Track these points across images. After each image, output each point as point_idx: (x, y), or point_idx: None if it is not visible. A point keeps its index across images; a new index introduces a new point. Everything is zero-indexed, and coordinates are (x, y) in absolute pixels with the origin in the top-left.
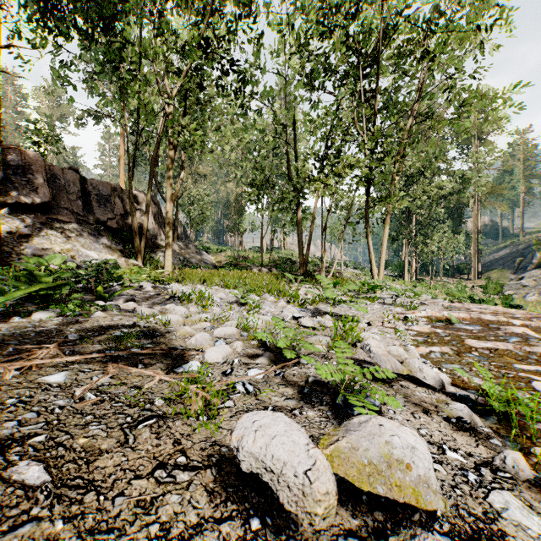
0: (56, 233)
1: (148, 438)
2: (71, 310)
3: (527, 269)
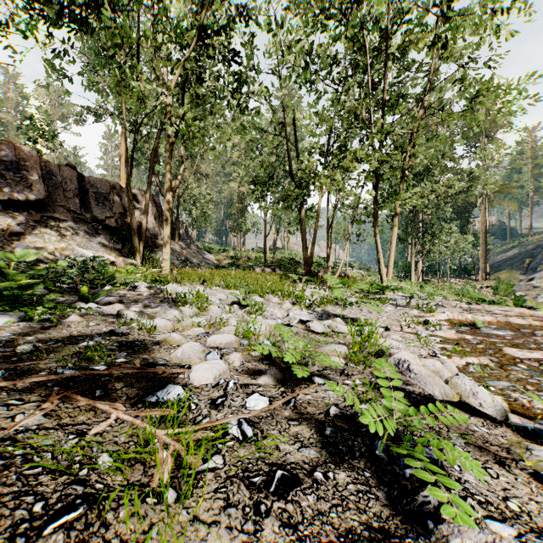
0: (50, 231)
1: None
2: (38, 314)
3: (537, 269)
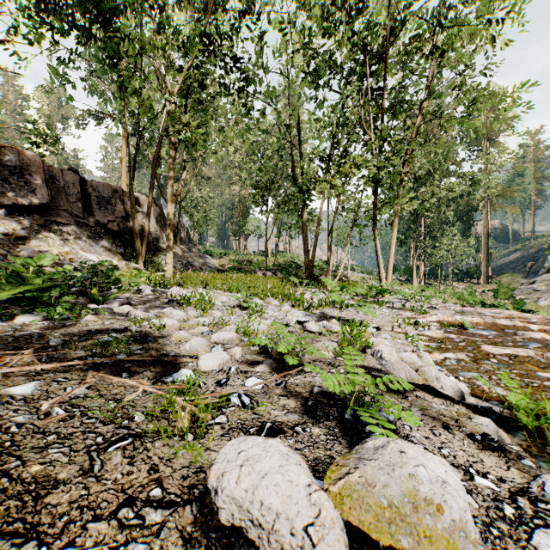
0: (54, 236)
1: (118, 464)
2: (58, 313)
3: (539, 273)
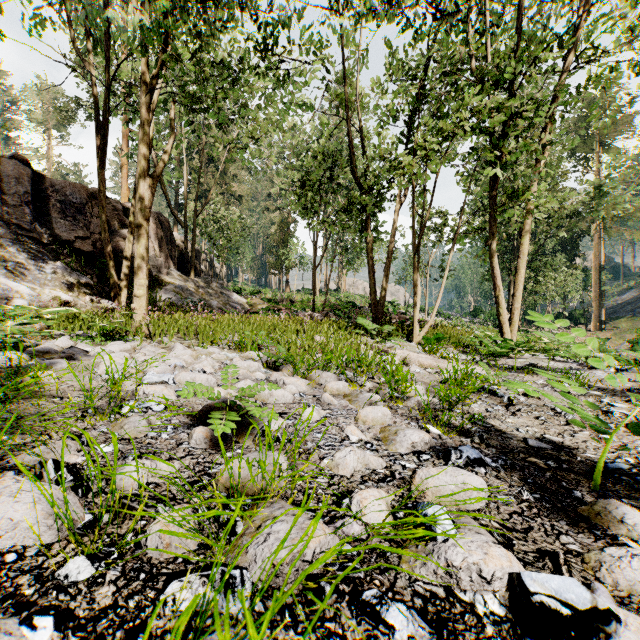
0: None
1: None
2: None
3: None
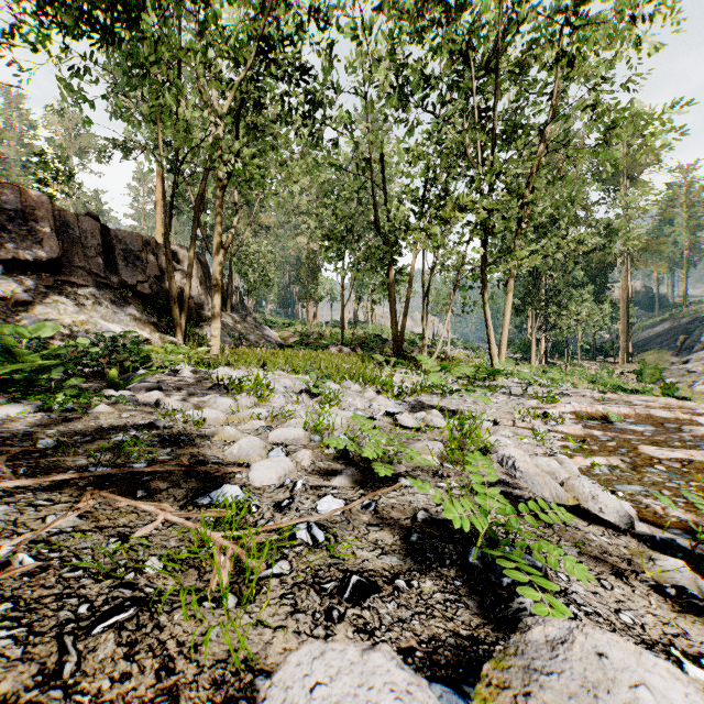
0: (66, 300)
1: (108, 658)
2: (58, 402)
3: (694, 349)
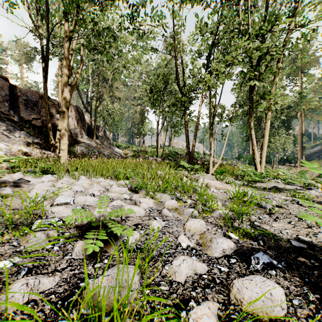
0: None
1: None
2: None
3: None
